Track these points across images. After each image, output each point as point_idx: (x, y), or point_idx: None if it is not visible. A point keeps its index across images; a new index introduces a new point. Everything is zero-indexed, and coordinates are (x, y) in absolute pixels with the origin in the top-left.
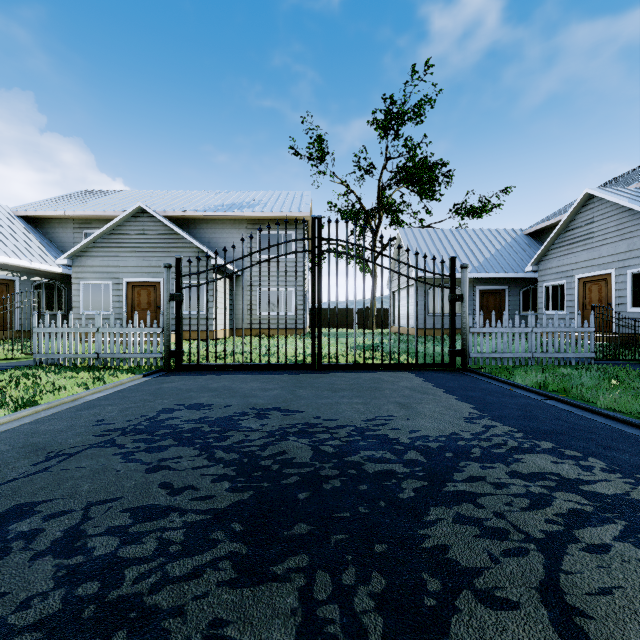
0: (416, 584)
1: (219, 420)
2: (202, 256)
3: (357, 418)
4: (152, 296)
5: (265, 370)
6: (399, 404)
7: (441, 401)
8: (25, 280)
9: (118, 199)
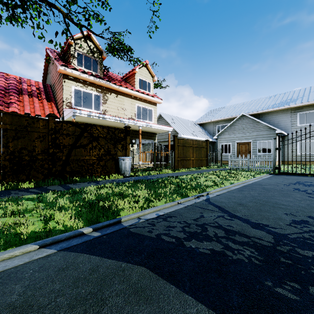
0: None
1: None
2: (270, 130)
3: None
4: (247, 147)
5: None
6: None
7: None
8: None
9: (225, 111)
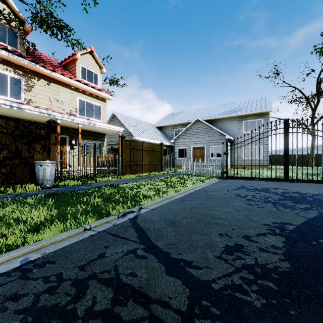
0: None
1: (262, 189)
2: (221, 135)
3: (314, 192)
4: (201, 152)
5: (261, 180)
6: None
7: None
8: None
9: (183, 115)
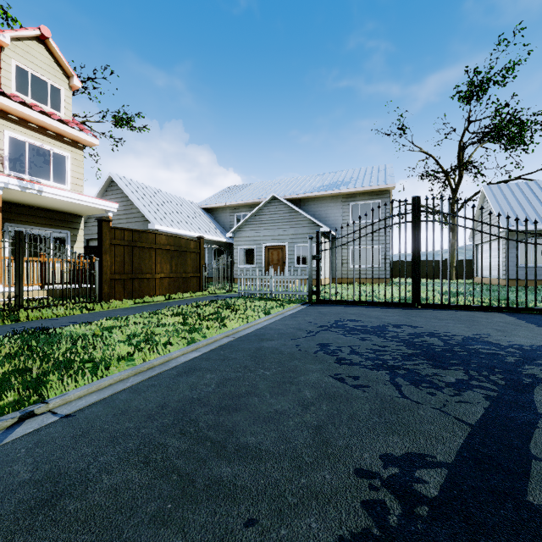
0: (519, 379)
1: (374, 327)
2: (313, 226)
3: (465, 333)
4: (280, 255)
5: (376, 306)
6: (496, 329)
7: (533, 330)
8: (209, 247)
9: (252, 190)
